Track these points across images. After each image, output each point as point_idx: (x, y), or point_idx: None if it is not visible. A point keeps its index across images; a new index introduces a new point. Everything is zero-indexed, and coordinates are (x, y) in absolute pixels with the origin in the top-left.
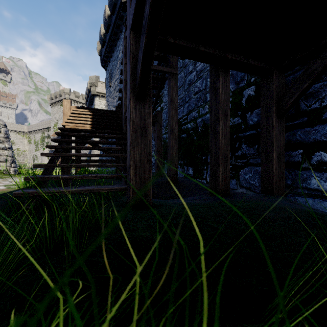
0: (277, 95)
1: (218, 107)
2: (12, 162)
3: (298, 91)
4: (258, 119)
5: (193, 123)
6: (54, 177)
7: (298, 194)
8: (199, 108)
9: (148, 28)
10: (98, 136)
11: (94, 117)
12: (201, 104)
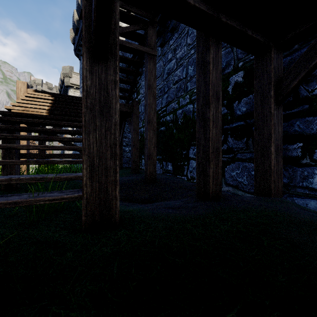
0: (275, 77)
1: (208, 87)
2: None
3: (303, 70)
4: (247, 108)
5: (173, 115)
6: None
7: (296, 194)
8: (179, 99)
9: None
10: (55, 123)
11: (55, 102)
12: (181, 94)
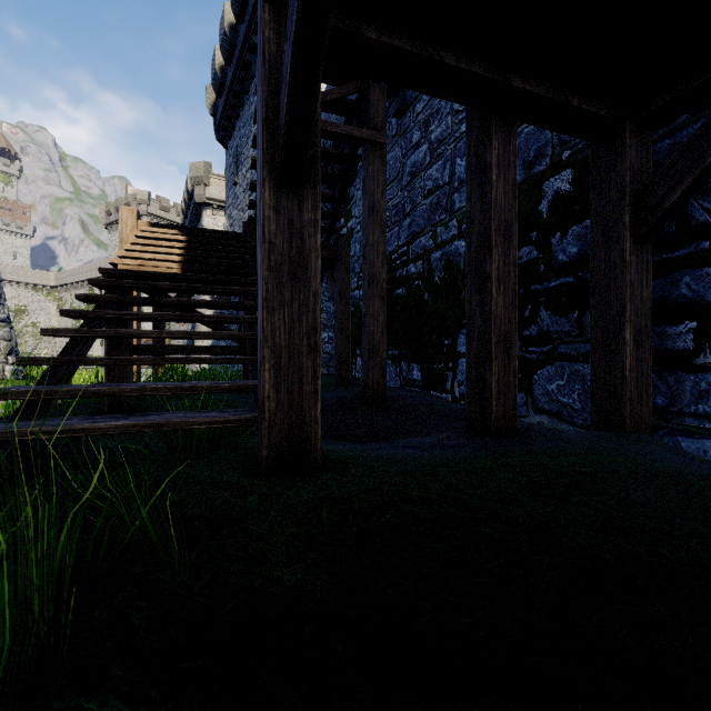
0: (634, 185)
1: (488, 215)
2: (8, 352)
3: (691, 172)
4: (581, 248)
5: (423, 262)
6: (67, 389)
7: (684, 431)
8: (436, 228)
9: None
10: (196, 288)
11: (190, 246)
12: (441, 218)
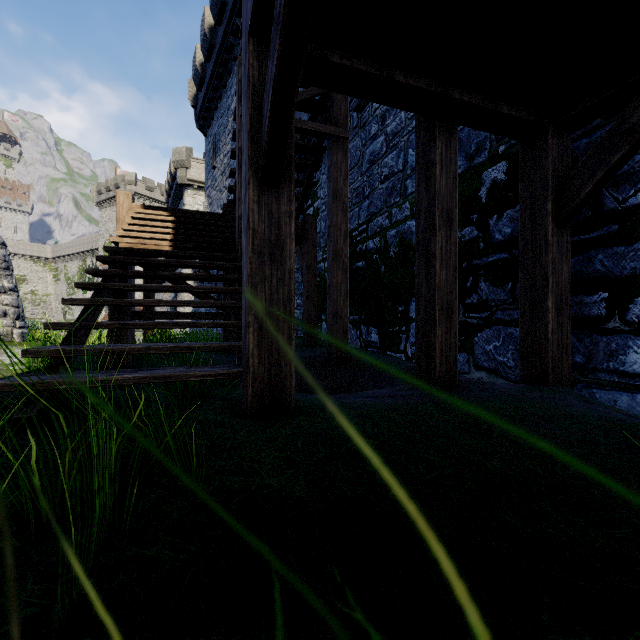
0: (556, 178)
1: (433, 203)
2: (16, 317)
3: (600, 168)
4: (514, 229)
5: (380, 239)
6: (88, 348)
7: (598, 384)
8: (391, 209)
9: (285, 22)
10: (186, 263)
11: (178, 226)
12: (396, 201)
